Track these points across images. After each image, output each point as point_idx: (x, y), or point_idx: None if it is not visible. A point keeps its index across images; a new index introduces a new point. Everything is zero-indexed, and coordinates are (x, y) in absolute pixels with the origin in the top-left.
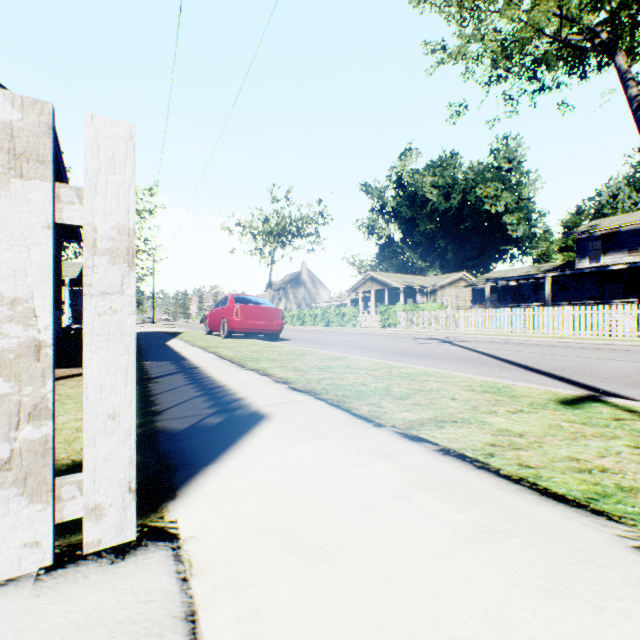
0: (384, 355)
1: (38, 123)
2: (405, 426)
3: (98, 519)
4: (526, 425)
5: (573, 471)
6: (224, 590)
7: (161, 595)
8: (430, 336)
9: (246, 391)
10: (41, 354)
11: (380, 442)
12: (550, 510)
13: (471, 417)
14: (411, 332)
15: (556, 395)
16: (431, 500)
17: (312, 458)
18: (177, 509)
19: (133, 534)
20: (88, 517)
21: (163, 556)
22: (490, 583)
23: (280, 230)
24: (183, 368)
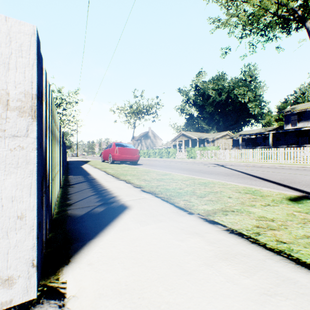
0: (190, 172)
1: None
2: (205, 214)
3: (10, 286)
4: (274, 214)
5: None
6: None
7: None
8: (212, 163)
9: (118, 192)
10: None
11: (192, 224)
12: (306, 276)
13: (241, 208)
14: (202, 161)
15: (285, 195)
16: (227, 267)
17: (153, 235)
18: (68, 272)
19: (35, 294)
20: (2, 285)
21: None
22: None
23: (138, 111)
24: (87, 179)
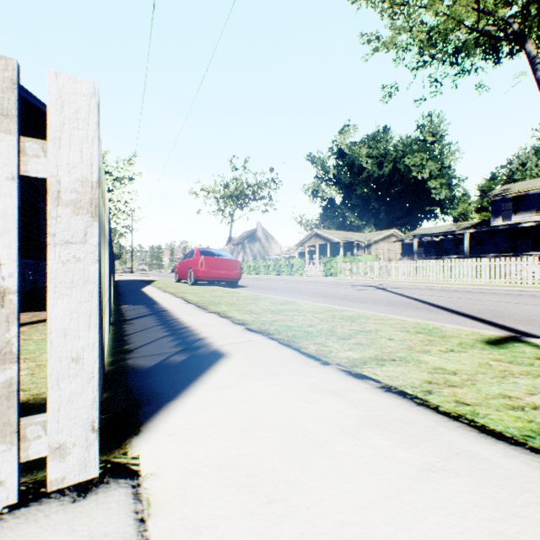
0: (327, 300)
1: (2, 78)
2: (349, 364)
3: (62, 458)
4: (458, 363)
5: (507, 408)
6: (179, 532)
7: (117, 538)
8: (366, 283)
9: (208, 331)
10: (5, 300)
11: (327, 379)
12: (491, 448)
13: (408, 356)
14: (350, 280)
15: (481, 336)
16: (377, 437)
17: (266, 394)
18: (140, 445)
19: (96, 471)
20: (52, 456)
21: (123, 494)
22: (441, 527)
23: (238, 194)
24: (154, 311)
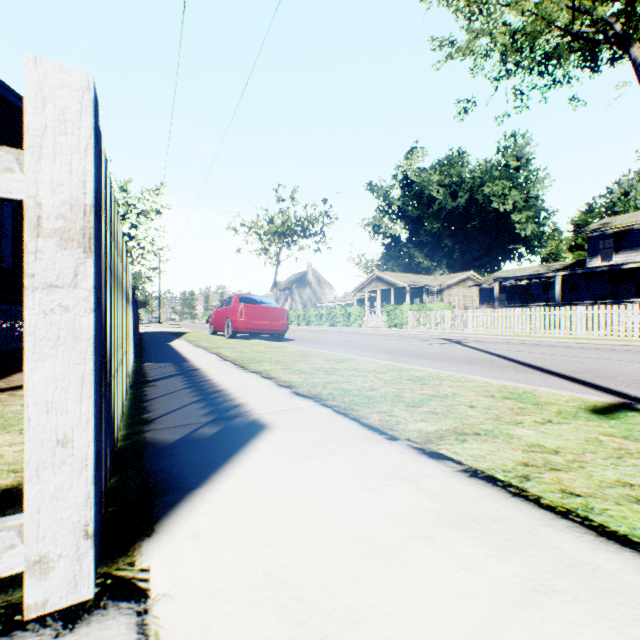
0: (392, 356)
1: None
2: (422, 439)
3: (43, 574)
4: (559, 439)
5: (629, 501)
6: None
7: None
8: (438, 336)
9: (247, 396)
10: None
11: (395, 460)
12: (615, 558)
13: (495, 428)
14: (418, 332)
15: (585, 402)
16: (463, 541)
17: (317, 480)
18: (152, 551)
19: (90, 591)
20: (29, 573)
21: (124, 626)
22: None
23: (285, 230)
24: (183, 370)
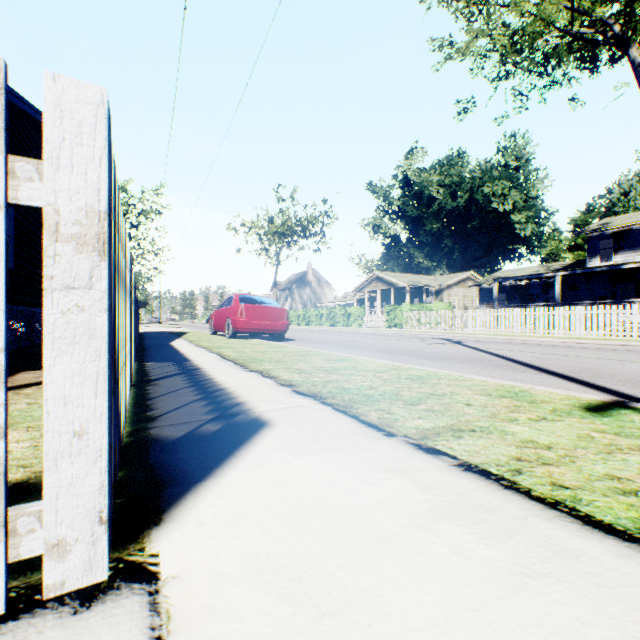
0: (391, 356)
1: None
2: (419, 436)
3: (61, 557)
4: (552, 435)
5: (616, 493)
6: None
7: None
8: (437, 336)
9: (248, 395)
10: None
11: (392, 455)
12: (599, 545)
13: (490, 425)
14: (418, 332)
15: (579, 400)
16: (455, 530)
17: (317, 474)
18: (160, 538)
19: (104, 573)
20: (48, 555)
21: (137, 604)
22: None
23: (285, 230)
24: (184, 369)
